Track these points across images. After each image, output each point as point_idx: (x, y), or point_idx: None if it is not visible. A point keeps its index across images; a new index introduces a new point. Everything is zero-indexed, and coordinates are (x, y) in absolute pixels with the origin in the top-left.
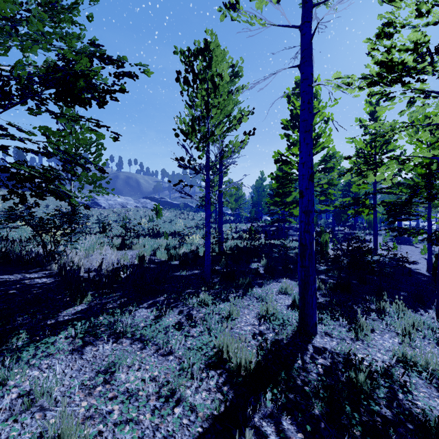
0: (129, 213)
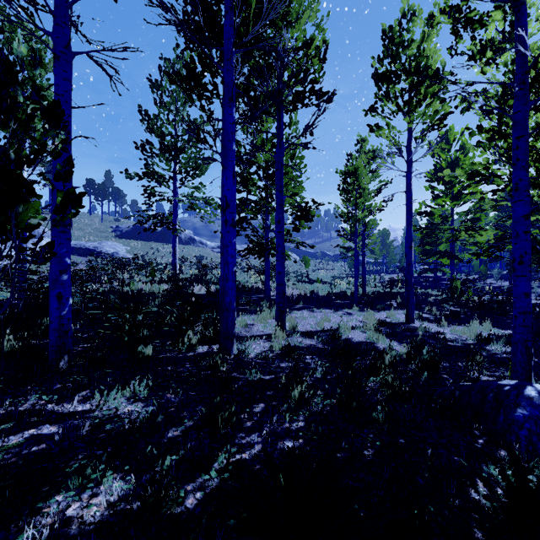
0: None
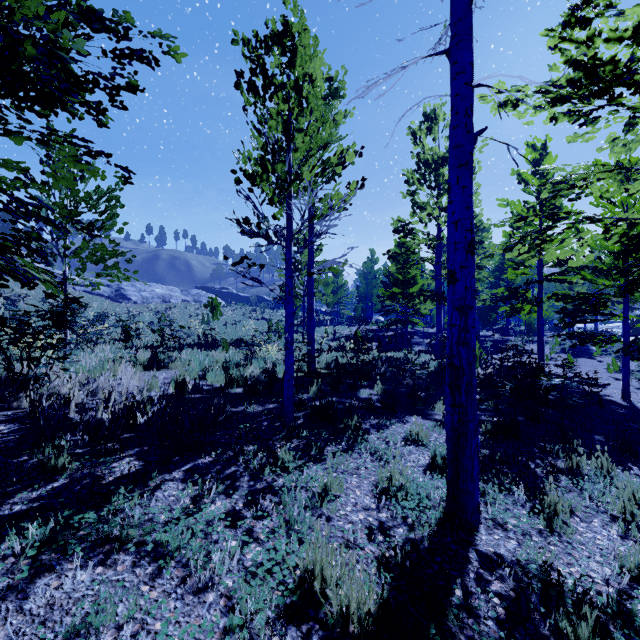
0: (173, 311)
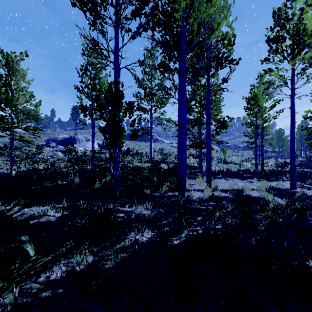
0: None
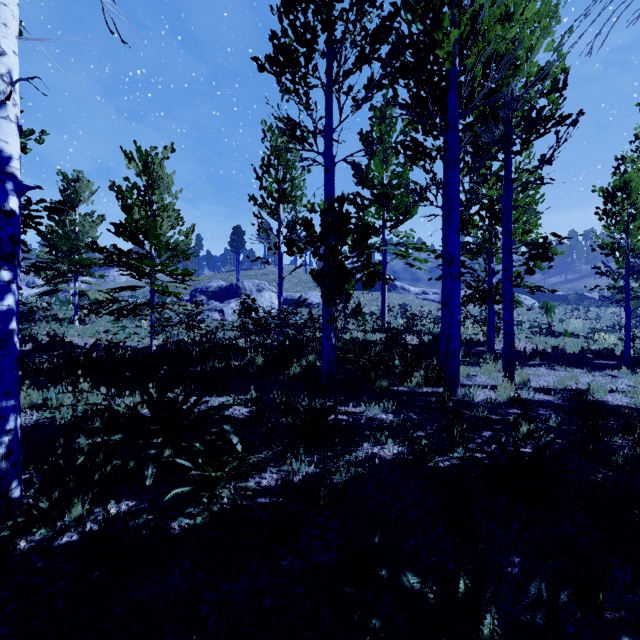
0: None
